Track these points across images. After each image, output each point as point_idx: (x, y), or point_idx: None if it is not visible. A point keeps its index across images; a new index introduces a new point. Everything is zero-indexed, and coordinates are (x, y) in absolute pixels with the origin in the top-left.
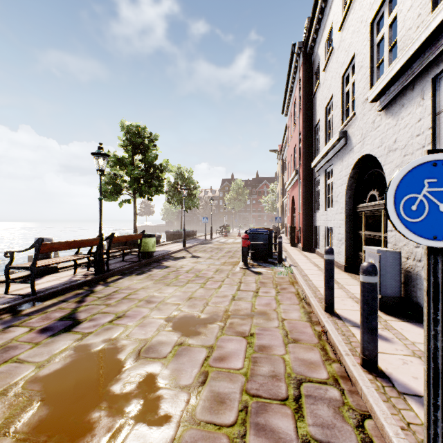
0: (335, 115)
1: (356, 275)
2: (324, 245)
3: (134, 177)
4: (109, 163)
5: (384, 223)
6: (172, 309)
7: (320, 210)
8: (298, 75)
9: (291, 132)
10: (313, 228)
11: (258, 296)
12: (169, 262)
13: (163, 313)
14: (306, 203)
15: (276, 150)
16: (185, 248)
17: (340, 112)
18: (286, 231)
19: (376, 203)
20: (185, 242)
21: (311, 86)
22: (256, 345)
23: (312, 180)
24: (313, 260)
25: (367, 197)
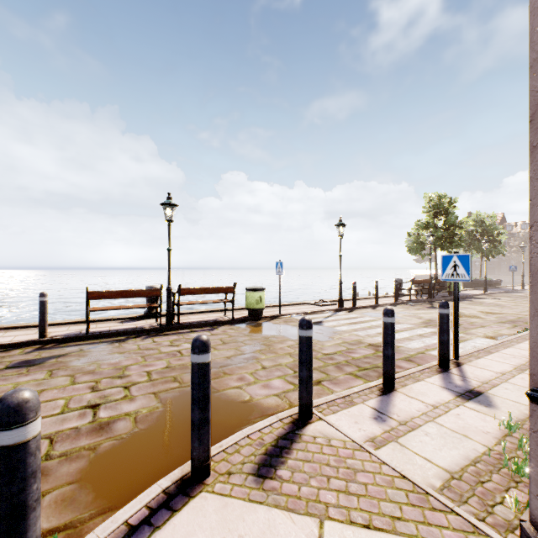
0: None
1: None
2: None
3: (437, 236)
4: (417, 229)
5: None
6: (480, 310)
7: None
8: None
9: None
10: None
11: None
12: (473, 299)
13: (475, 310)
14: None
15: None
16: (486, 294)
17: None
18: None
19: None
20: (486, 288)
21: None
22: (522, 318)
23: None
24: None
25: None
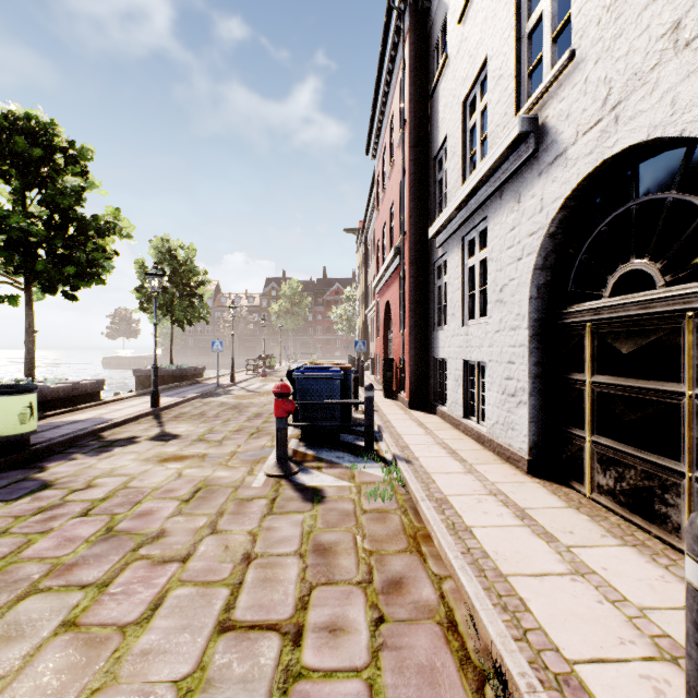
0: (494, 100)
1: (567, 490)
2: (462, 400)
3: (14, 238)
4: None
5: (697, 355)
6: None
7: (450, 324)
8: (401, 54)
9: (382, 184)
10: (432, 362)
11: (297, 683)
12: (70, 464)
13: None
14: (416, 313)
15: (355, 230)
16: (155, 411)
17: (514, 83)
18: (373, 366)
19: (656, 295)
20: (156, 396)
21: (426, 76)
22: None
23: (428, 266)
24: (441, 436)
25: (609, 282)
